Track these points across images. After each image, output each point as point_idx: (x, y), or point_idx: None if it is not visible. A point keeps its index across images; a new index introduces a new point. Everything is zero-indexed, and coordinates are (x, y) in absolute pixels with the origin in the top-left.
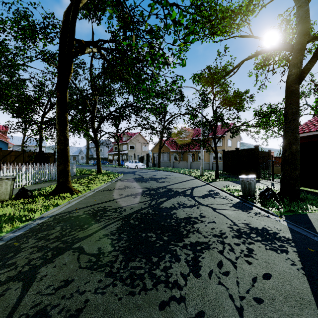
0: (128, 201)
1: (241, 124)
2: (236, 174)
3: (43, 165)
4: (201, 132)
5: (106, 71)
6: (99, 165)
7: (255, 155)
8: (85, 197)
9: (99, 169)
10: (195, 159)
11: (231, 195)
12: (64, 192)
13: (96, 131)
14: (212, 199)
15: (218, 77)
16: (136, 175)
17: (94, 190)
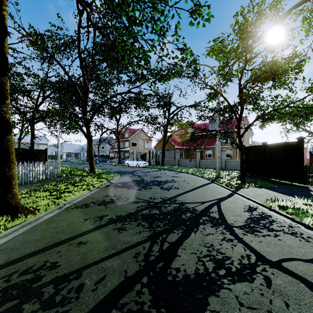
0: (104, 244)
1: (285, 106)
2: (264, 176)
3: (22, 164)
4: (217, 123)
5: (93, 40)
6: (92, 164)
7: (298, 151)
8: (35, 223)
9: (91, 169)
10: (202, 157)
11: (298, 222)
12: (3, 213)
13: (88, 123)
14: (275, 239)
15: (261, 24)
16: (136, 176)
17: (64, 205)
